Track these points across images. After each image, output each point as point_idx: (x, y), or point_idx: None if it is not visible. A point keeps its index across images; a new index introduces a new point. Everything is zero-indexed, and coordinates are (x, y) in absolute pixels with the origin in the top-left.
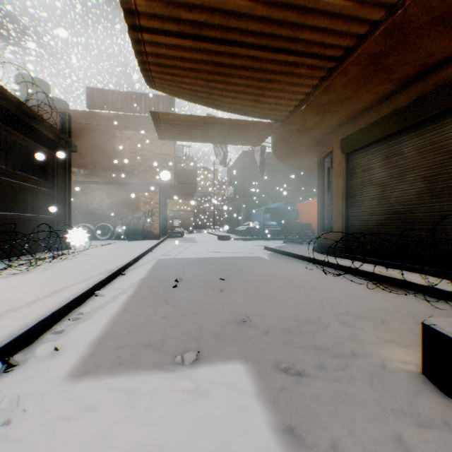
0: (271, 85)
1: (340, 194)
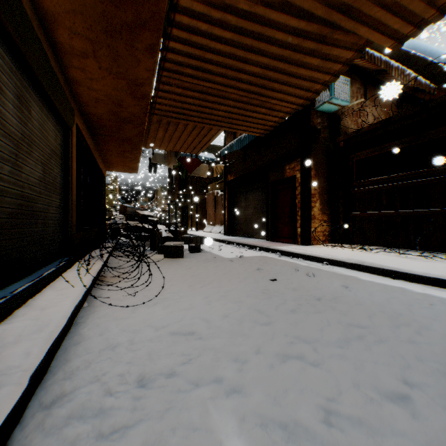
0: (219, 59)
1: None
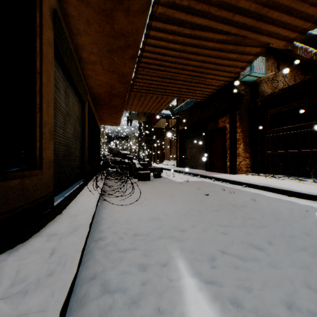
0: (173, 59)
1: (53, 102)
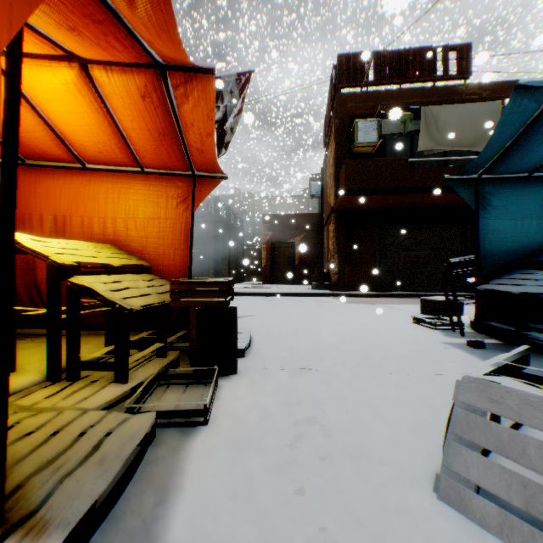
0: None
1: None
